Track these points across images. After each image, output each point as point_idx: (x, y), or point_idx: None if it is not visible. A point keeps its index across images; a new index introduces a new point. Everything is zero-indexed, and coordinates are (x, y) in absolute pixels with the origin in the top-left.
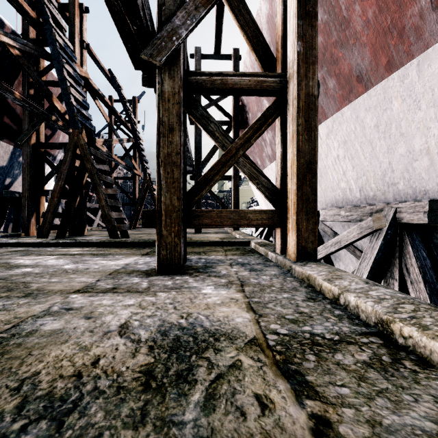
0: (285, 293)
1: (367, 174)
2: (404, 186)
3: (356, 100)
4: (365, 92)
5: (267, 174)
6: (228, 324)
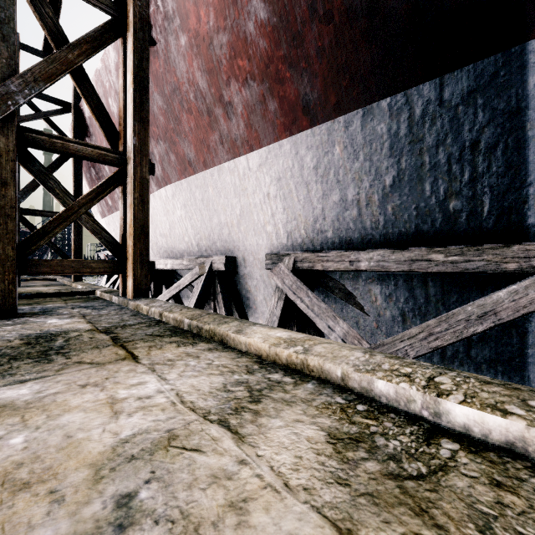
0: (118, 315)
1: (200, 233)
2: (220, 245)
3: (189, 178)
4: (194, 175)
5: None
6: (74, 328)
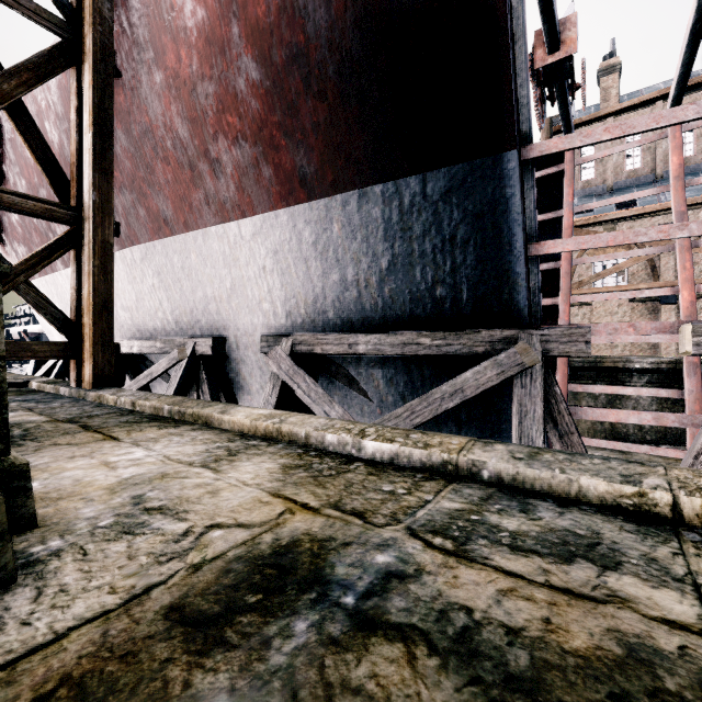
0: (76, 407)
1: (180, 308)
2: (206, 323)
3: (165, 239)
4: (172, 236)
5: (60, 282)
6: (26, 420)
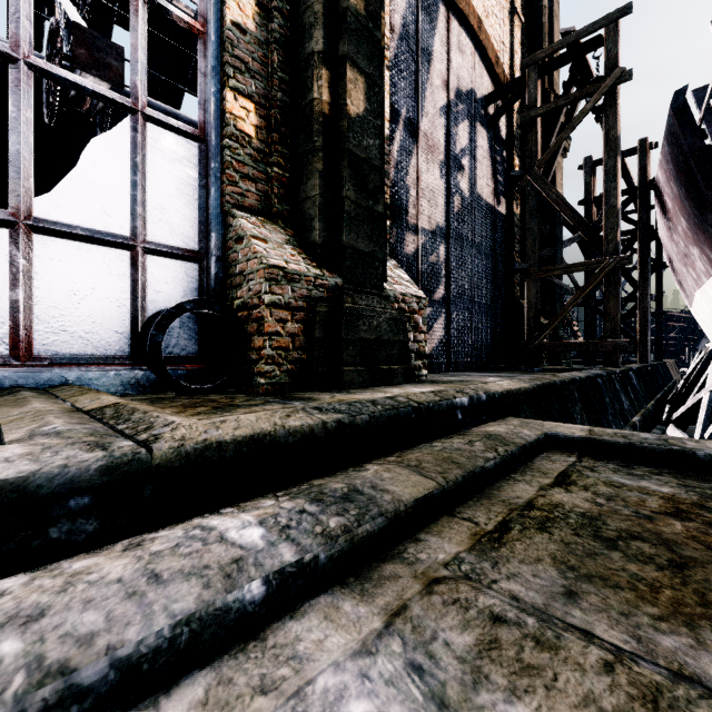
0: None
1: None
2: None
3: (700, 288)
4: (700, 287)
5: (695, 310)
6: None
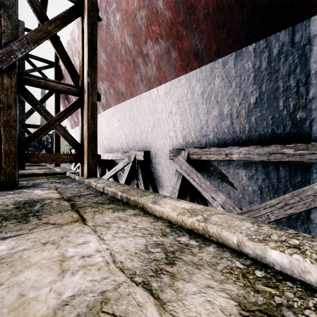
0: (77, 188)
1: (128, 137)
2: (140, 144)
3: (122, 103)
4: (125, 101)
5: None
6: (49, 197)
